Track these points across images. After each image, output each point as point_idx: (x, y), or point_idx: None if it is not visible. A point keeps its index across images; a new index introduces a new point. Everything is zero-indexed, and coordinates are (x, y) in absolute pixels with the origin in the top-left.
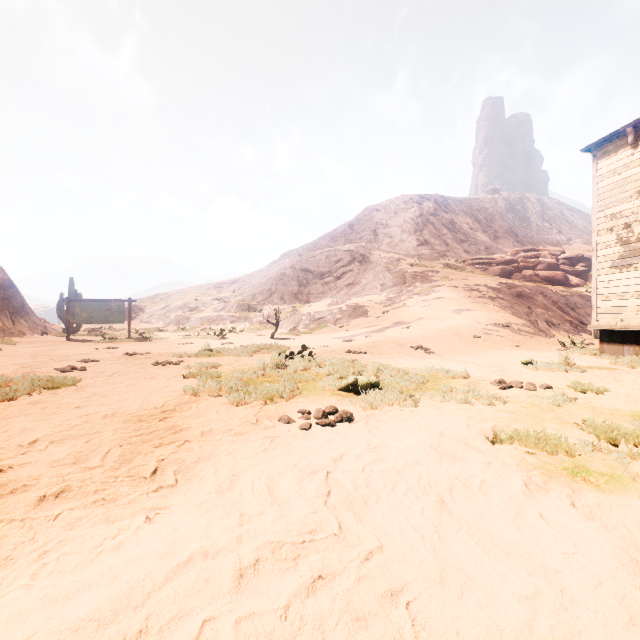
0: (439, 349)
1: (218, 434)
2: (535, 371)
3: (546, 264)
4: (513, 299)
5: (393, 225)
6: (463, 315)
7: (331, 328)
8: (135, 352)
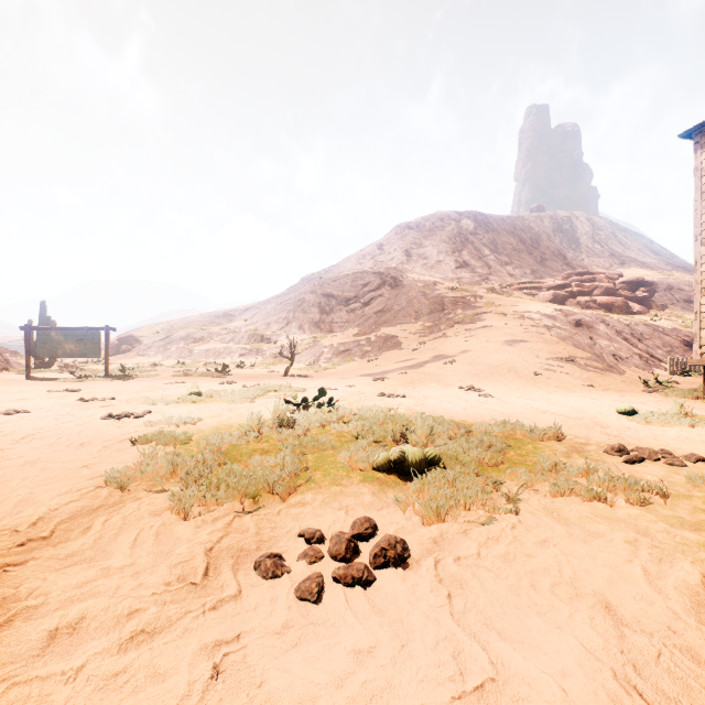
0: (496, 390)
1: (93, 634)
2: (647, 426)
3: (604, 289)
4: (572, 328)
5: (428, 245)
6: (517, 347)
7: (358, 362)
8: (93, 397)
